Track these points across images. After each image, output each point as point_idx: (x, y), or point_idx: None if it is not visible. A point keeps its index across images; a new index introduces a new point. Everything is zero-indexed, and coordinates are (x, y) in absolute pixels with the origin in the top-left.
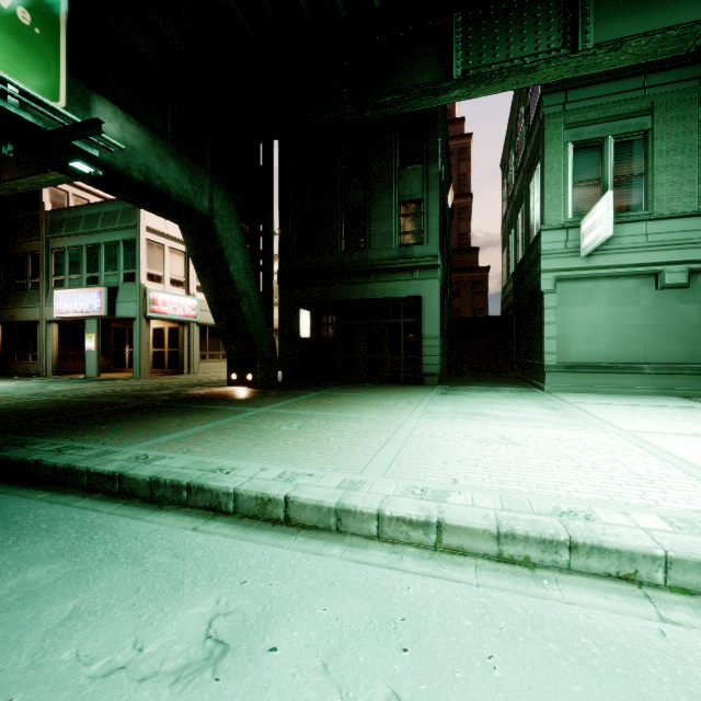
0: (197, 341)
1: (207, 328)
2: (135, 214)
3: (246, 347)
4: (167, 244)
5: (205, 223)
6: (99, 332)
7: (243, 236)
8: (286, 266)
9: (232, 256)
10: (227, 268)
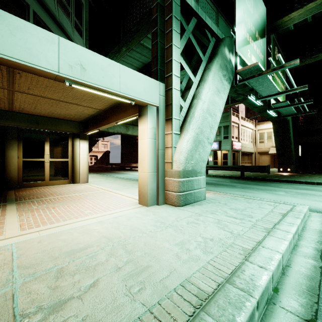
0: (240, 157)
1: (241, 152)
2: (228, 117)
3: (288, 159)
4: (234, 125)
5: (284, 122)
6: (213, 155)
7: (291, 123)
8: (294, 130)
9: (290, 130)
10: (289, 134)
